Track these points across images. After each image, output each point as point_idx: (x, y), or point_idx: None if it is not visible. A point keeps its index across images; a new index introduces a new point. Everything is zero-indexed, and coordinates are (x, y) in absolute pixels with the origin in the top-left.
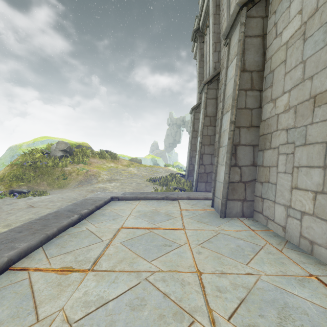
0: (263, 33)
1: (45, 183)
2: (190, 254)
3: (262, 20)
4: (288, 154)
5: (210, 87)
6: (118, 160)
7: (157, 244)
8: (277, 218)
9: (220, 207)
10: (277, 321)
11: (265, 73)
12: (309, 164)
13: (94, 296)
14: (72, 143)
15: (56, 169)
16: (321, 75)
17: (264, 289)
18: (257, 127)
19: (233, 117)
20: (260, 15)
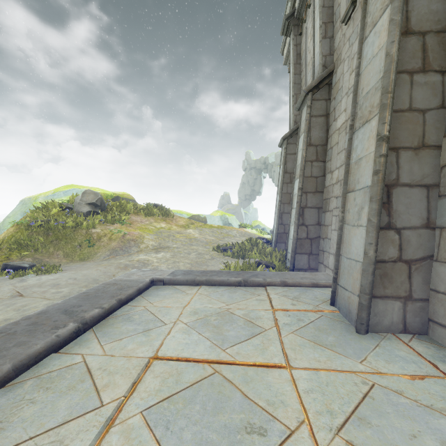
0: None
1: (61, 253)
2: None
3: None
4: None
5: (317, 96)
6: (172, 218)
7: (229, 423)
8: None
9: (357, 312)
10: None
11: None
12: None
13: None
14: (108, 194)
15: (79, 232)
16: None
17: None
18: (436, 148)
19: (386, 127)
20: None
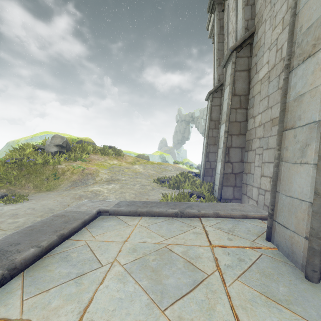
0: None
1: (31, 184)
2: None
3: None
4: None
5: (240, 54)
6: (122, 157)
7: None
8: None
9: (308, 257)
10: None
11: None
12: None
13: None
14: (73, 138)
15: (47, 167)
16: None
17: None
18: None
19: None
20: None
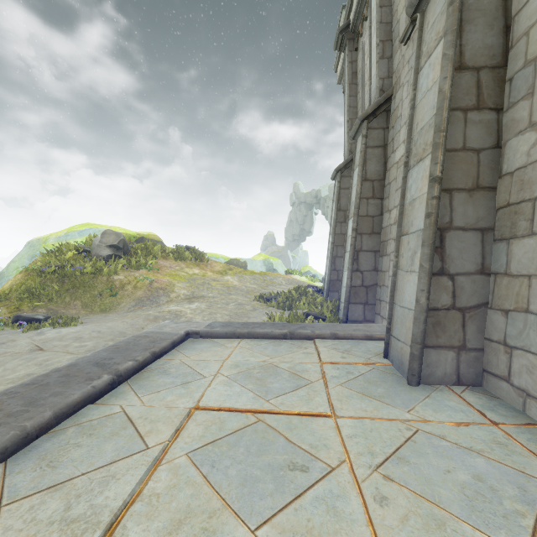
0: None
1: (79, 303)
2: (358, 503)
3: None
4: None
5: (373, 124)
6: (206, 263)
7: (272, 462)
8: None
9: (409, 363)
10: None
11: (511, 70)
12: None
13: None
14: (130, 234)
15: (100, 279)
16: None
17: None
18: (491, 190)
19: (438, 168)
20: None
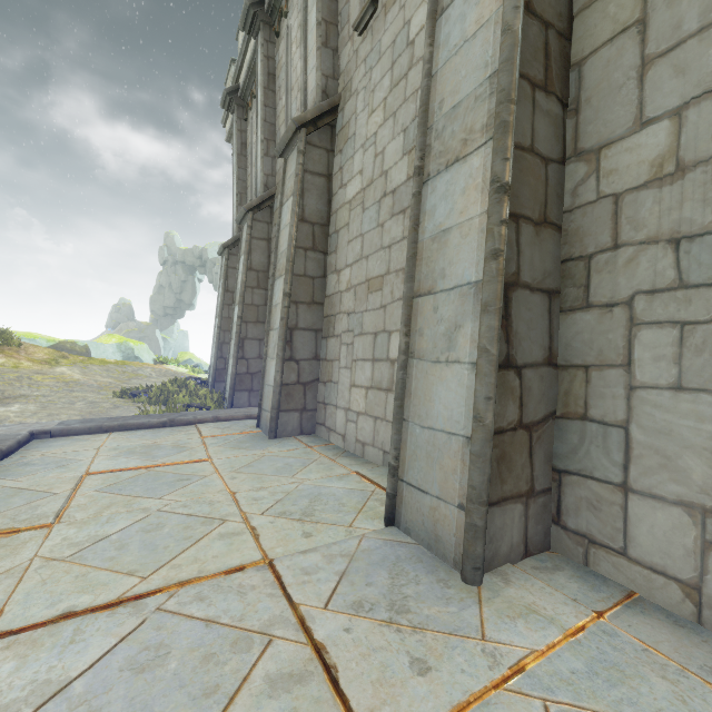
0: (328, 173)
1: None
2: (220, 481)
3: (327, 154)
4: (349, 344)
5: (258, 217)
6: (16, 348)
7: (166, 481)
8: (339, 426)
9: (270, 424)
10: (308, 504)
11: (331, 230)
12: (364, 357)
13: (82, 538)
14: None
15: None
16: (373, 259)
17: (304, 489)
18: (321, 304)
19: (288, 287)
20: (324, 146)
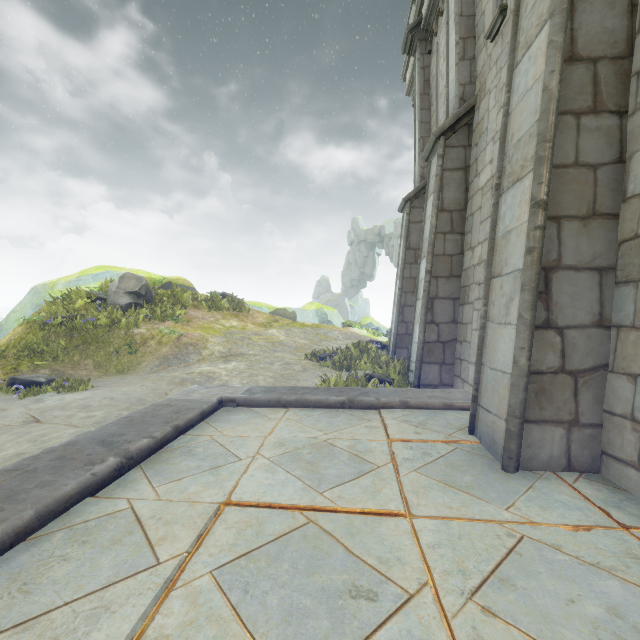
0: None
1: (91, 362)
2: None
3: None
4: None
5: (452, 142)
6: (247, 314)
7: (327, 585)
8: None
9: (504, 442)
10: None
11: (639, 60)
12: None
13: None
14: (155, 278)
15: (116, 333)
16: None
17: None
18: (612, 217)
19: (543, 189)
20: None
